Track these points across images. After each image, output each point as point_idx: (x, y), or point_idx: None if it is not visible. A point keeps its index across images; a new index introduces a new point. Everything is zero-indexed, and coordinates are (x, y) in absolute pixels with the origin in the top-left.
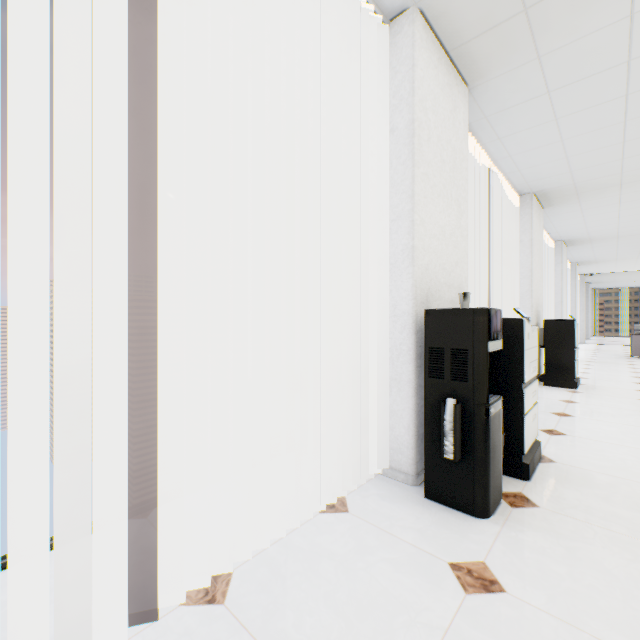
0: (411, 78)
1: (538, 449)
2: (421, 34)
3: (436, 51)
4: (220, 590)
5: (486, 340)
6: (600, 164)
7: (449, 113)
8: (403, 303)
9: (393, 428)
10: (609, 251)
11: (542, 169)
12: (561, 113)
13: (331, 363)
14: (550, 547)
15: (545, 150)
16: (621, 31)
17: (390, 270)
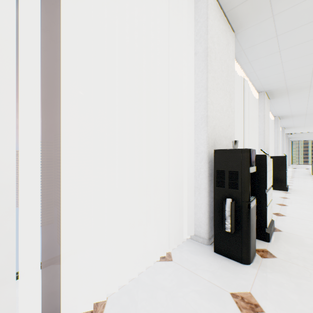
0: (206, 25)
1: (273, 224)
2: (211, 1)
3: (219, 12)
4: (99, 311)
5: (248, 166)
6: (300, 76)
7: (225, 46)
8: (201, 146)
9: (196, 213)
10: (301, 122)
11: (270, 78)
12: (282, 48)
13: (162, 178)
14: (286, 283)
15: (273, 68)
16: None
17: (194, 128)
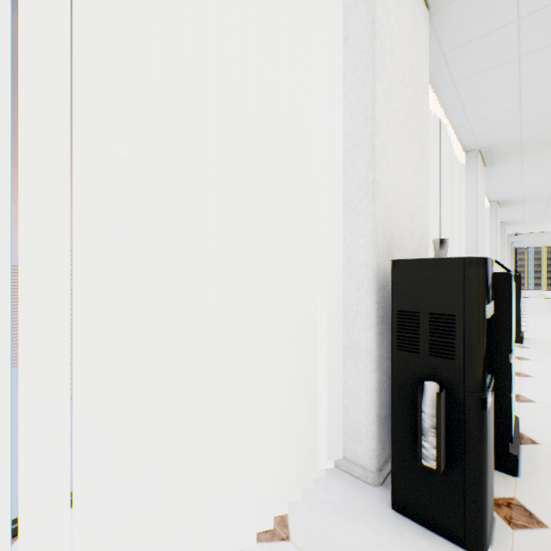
0: None
1: (519, 428)
2: None
3: None
4: None
5: (483, 302)
6: None
7: (411, 31)
8: (360, 253)
9: (347, 409)
10: (537, 212)
11: (492, 122)
12: (526, 49)
13: (273, 325)
14: None
15: (500, 98)
16: None
17: (344, 212)
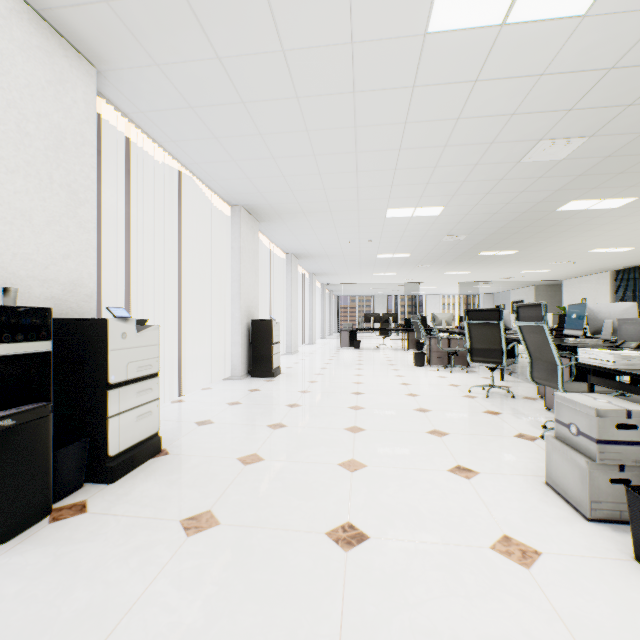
0: None
1: (151, 445)
2: None
3: None
4: None
5: None
6: (279, 191)
7: (46, 83)
8: None
9: None
10: (329, 266)
11: (235, 184)
12: (217, 133)
13: None
14: (38, 562)
15: (226, 166)
16: (220, 71)
17: None
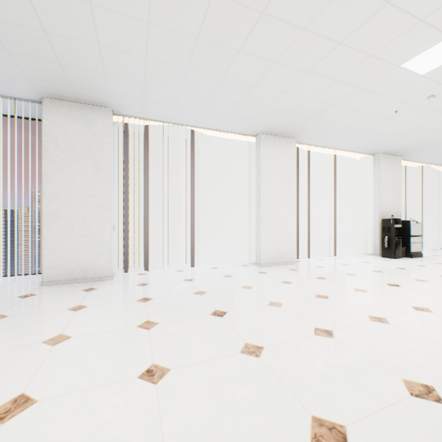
0: (378, 168)
1: (419, 254)
2: (381, 158)
3: (387, 157)
4: (342, 258)
5: (394, 225)
6: None
7: (392, 169)
8: (376, 217)
9: (374, 245)
10: None
11: None
12: (441, 155)
13: (357, 231)
14: (405, 261)
15: None
16: None
17: (373, 210)
